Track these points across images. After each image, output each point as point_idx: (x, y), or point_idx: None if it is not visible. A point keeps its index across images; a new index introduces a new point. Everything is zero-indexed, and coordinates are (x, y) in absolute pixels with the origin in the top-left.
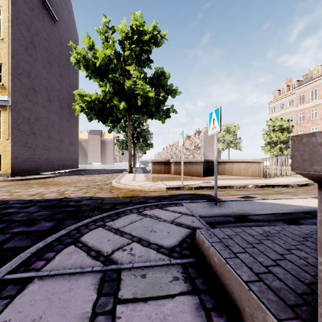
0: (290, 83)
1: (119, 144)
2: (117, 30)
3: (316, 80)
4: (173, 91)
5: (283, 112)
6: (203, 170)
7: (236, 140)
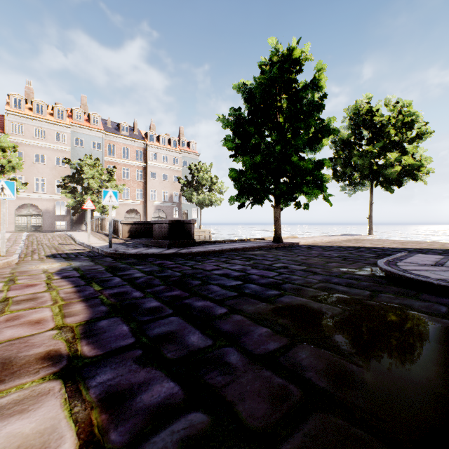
0: None
1: None
2: None
3: None
4: None
5: None
6: None
7: None
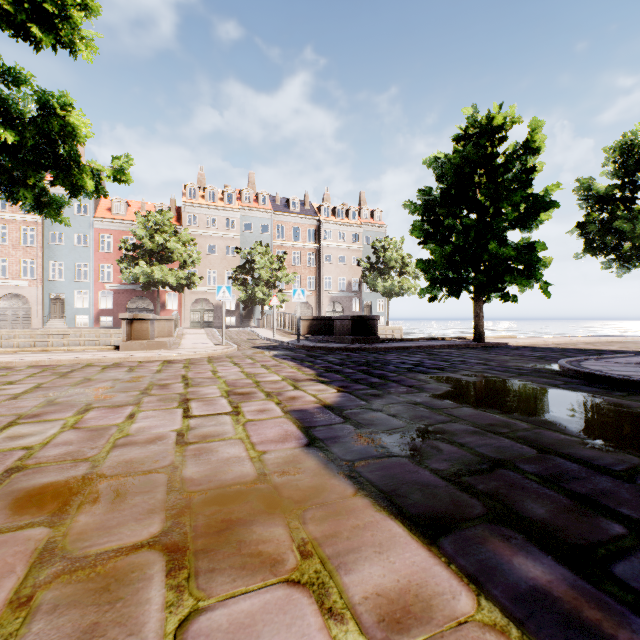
0: None
1: None
2: None
3: None
4: None
5: None
6: None
7: None
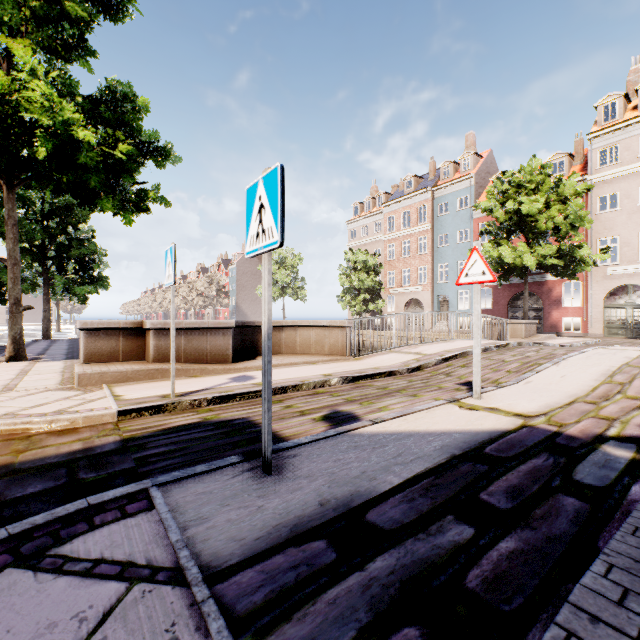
0: (377, 195)
1: None
2: None
3: (409, 197)
4: (159, 150)
5: (368, 240)
6: (234, 347)
7: (296, 281)
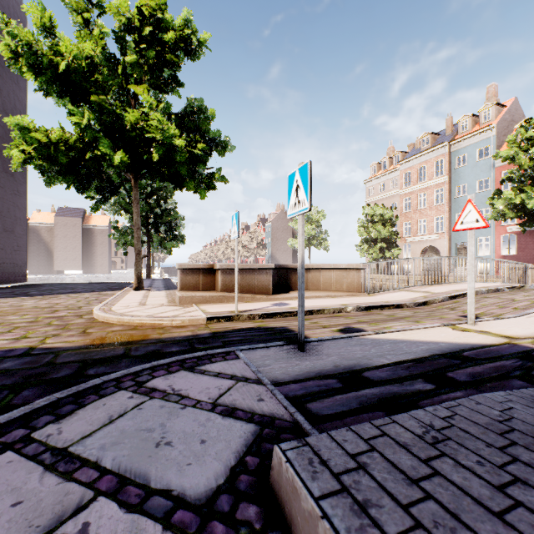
0: (393, 155)
1: (119, 235)
2: (110, 9)
3: (425, 153)
4: (221, 143)
5: (384, 196)
6: (273, 283)
7: (320, 234)
